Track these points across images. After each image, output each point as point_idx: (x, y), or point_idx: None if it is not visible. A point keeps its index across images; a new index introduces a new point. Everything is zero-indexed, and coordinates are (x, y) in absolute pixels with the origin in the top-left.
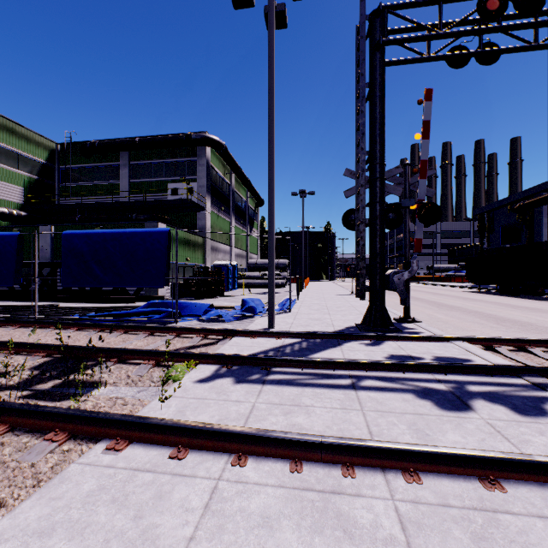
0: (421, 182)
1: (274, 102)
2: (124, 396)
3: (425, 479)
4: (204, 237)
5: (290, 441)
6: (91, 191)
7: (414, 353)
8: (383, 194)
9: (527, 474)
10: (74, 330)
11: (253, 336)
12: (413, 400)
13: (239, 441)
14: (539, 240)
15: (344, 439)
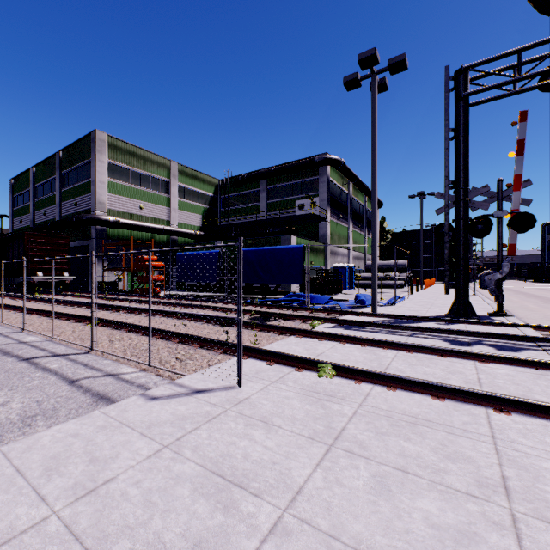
0: (515, 194)
1: (375, 154)
2: None
3: (414, 353)
4: (324, 243)
5: (363, 339)
6: (240, 212)
7: (472, 329)
8: (466, 212)
9: (461, 356)
10: (254, 307)
11: (358, 315)
12: (439, 341)
13: (343, 339)
14: None
15: (385, 340)
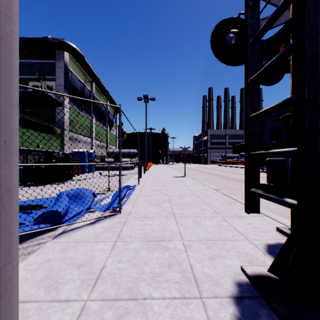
0: None
1: None
2: None
3: None
4: (61, 128)
5: None
6: None
7: None
8: None
9: None
10: None
11: None
12: None
13: None
14: None
15: None
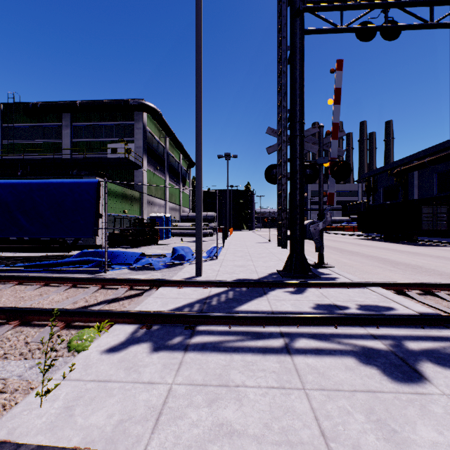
0: (333, 143)
1: (201, 59)
2: (8, 375)
3: None
4: (140, 192)
5: None
6: (34, 148)
7: (338, 301)
8: (302, 150)
9: None
10: None
11: (179, 285)
12: (358, 367)
13: None
14: (411, 198)
15: None
